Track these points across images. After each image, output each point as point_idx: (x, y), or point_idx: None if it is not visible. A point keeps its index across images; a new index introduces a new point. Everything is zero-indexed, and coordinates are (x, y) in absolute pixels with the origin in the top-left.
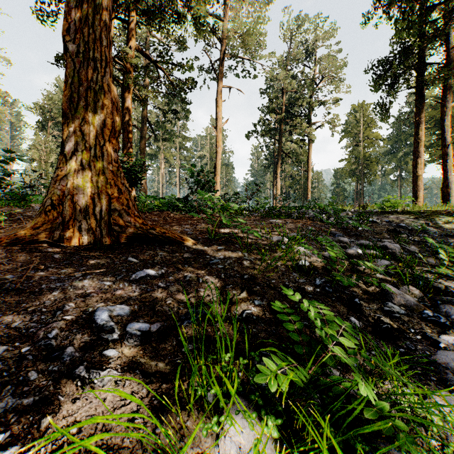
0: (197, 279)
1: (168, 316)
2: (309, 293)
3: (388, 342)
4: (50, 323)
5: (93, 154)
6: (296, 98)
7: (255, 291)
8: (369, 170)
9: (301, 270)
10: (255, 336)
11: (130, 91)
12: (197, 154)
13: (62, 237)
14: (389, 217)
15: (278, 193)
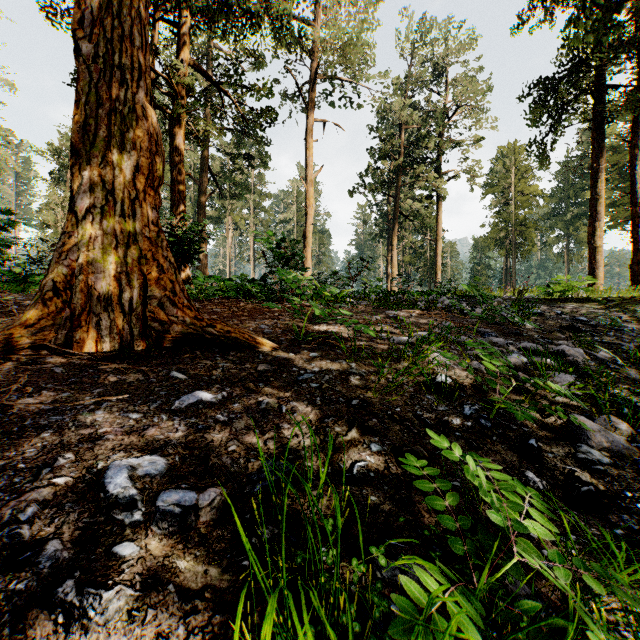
0: (278, 408)
1: (229, 475)
2: (455, 429)
3: (593, 516)
4: (26, 492)
5: (119, 211)
6: (420, 136)
7: (370, 428)
8: (524, 240)
9: (439, 391)
10: (374, 510)
11: (182, 124)
12: (279, 217)
13: (69, 340)
14: (560, 307)
15: (394, 272)
